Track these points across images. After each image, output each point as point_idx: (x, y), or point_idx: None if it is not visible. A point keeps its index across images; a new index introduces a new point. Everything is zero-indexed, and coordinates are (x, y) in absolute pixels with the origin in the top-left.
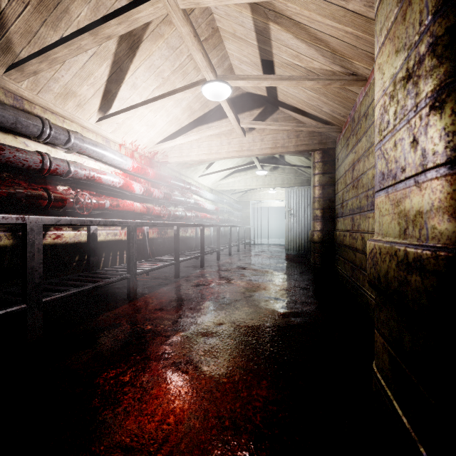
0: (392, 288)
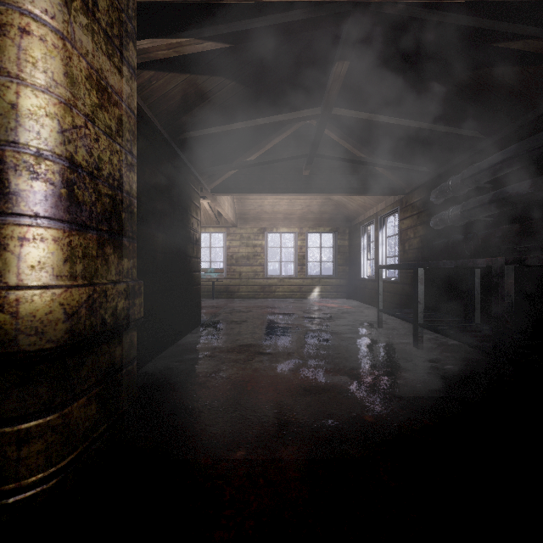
0: (123, 317)
